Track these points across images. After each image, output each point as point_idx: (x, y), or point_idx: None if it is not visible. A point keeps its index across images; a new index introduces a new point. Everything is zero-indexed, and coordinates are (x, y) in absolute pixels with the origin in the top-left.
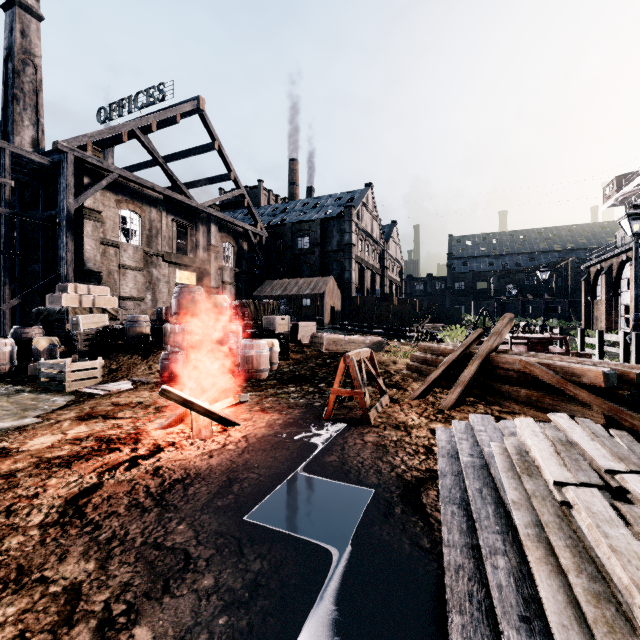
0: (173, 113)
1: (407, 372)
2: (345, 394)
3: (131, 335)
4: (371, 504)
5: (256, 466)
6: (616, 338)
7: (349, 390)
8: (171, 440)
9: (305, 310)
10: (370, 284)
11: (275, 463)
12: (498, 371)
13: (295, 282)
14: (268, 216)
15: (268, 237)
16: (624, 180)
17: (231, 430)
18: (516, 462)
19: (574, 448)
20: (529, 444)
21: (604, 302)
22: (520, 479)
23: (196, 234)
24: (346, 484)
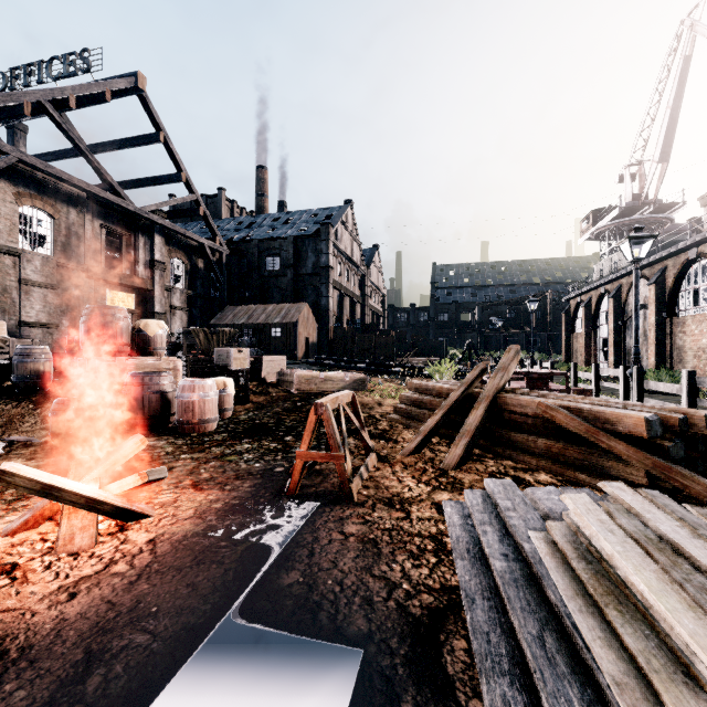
0: (101, 88)
1: (396, 417)
2: (317, 459)
3: (20, 374)
4: (358, 694)
5: (153, 612)
6: (614, 372)
7: (322, 453)
8: (11, 560)
9: (275, 342)
10: (350, 313)
11: (191, 600)
12: (508, 416)
13: (263, 309)
14: (231, 230)
15: (230, 255)
16: (599, 214)
17: (132, 528)
18: (585, 578)
19: (680, 557)
20: (608, 551)
21: (584, 335)
22: (602, 615)
23: (134, 245)
24: (313, 641)
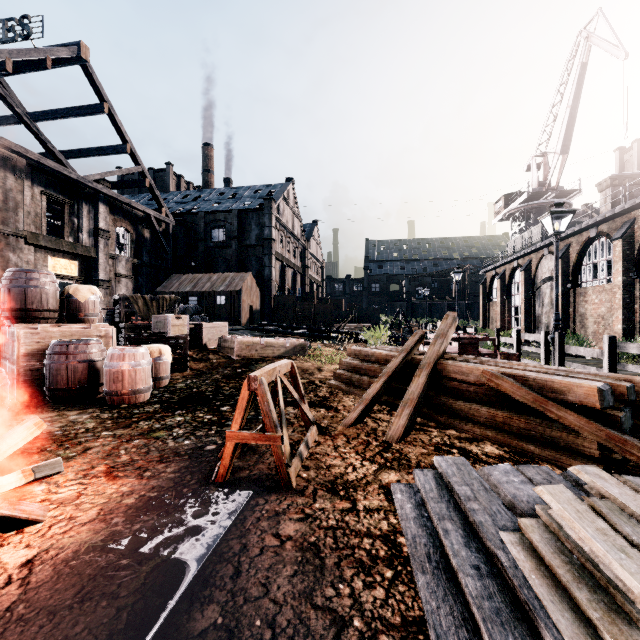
0: (41, 54)
1: (335, 382)
2: (250, 440)
3: None
4: None
5: None
6: (535, 338)
7: (256, 434)
8: None
9: (219, 309)
10: (291, 283)
11: None
12: (449, 383)
13: (208, 277)
14: (177, 203)
15: (176, 226)
16: (510, 198)
17: (9, 543)
18: (597, 619)
19: None
20: (633, 587)
21: (499, 304)
22: None
23: (78, 213)
24: None
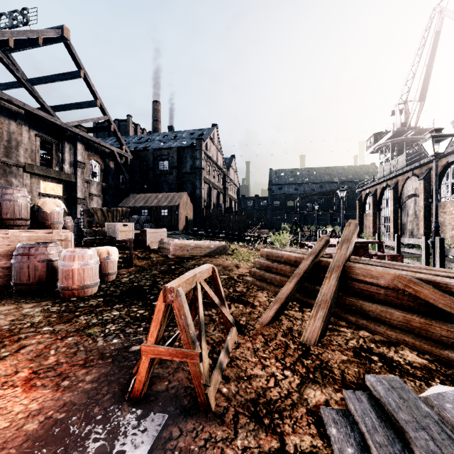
0: (34, 34)
1: (251, 279)
2: (166, 356)
3: None
4: None
5: None
6: (414, 241)
7: (172, 349)
8: None
9: (163, 219)
10: (216, 200)
11: None
12: (357, 284)
13: (155, 196)
14: (134, 143)
15: (133, 159)
16: (379, 136)
17: None
18: None
19: None
20: None
21: (372, 215)
22: None
23: (62, 150)
24: None
